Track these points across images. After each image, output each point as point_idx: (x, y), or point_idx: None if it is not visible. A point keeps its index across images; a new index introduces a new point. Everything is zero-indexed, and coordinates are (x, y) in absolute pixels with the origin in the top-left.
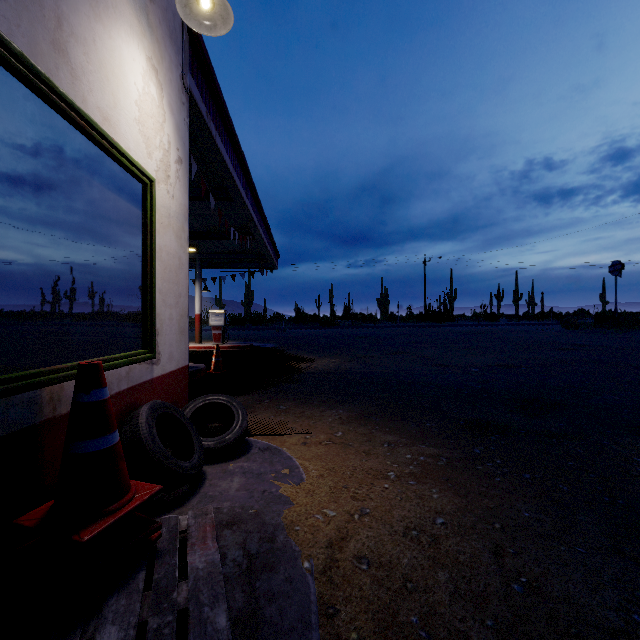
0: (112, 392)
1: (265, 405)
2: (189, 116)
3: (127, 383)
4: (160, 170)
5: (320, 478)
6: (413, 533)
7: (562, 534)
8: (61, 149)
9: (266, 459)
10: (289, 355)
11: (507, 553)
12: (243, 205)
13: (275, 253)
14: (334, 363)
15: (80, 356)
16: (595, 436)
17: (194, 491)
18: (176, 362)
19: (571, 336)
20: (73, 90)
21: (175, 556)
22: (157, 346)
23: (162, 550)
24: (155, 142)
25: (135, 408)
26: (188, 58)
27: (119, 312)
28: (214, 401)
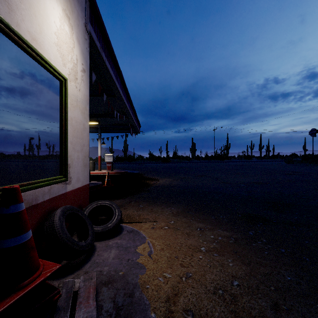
0: (38, 201)
1: (132, 205)
2: (90, 48)
3: (49, 196)
4: (71, 74)
5: (161, 251)
6: (220, 292)
7: (315, 294)
8: (2, 53)
9: (131, 238)
10: (145, 177)
11: (282, 309)
12: (121, 99)
13: (138, 125)
14: (168, 181)
15: (16, 181)
16: (317, 224)
17: (88, 259)
18: (81, 182)
19: (291, 167)
20: (9, 17)
21: (67, 312)
22: (69, 174)
23: (60, 307)
24: (68, 58)
25: (54, 210)
26: (89, 15)
27: (44, 154)
28: (102, 204)
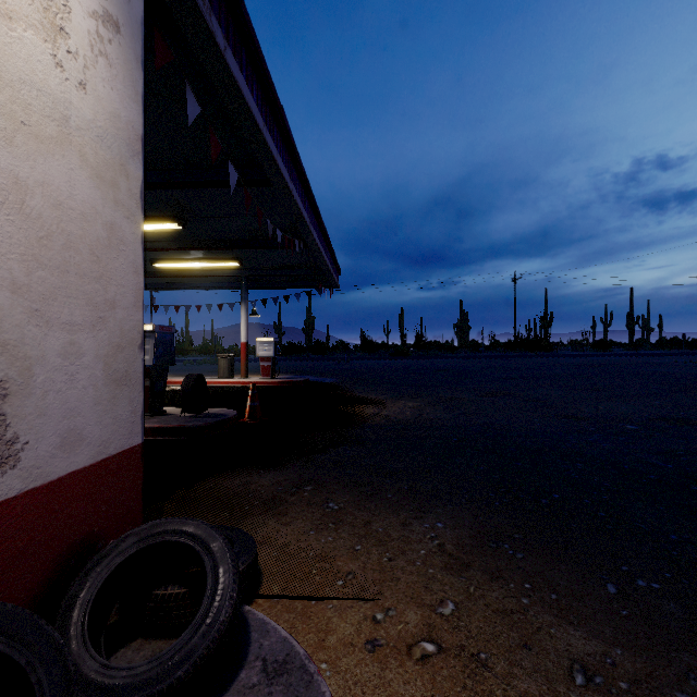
0: None
1: (304, 498)
2: None
3: None
4: None
5: None
6: None
7: None
8: None
9: None
10: (351, 395)
11: None
12: (286, 191)
13: (335, 268)
14: (412, 409)
15: None
16: None
17: None
18: (96, 446)
19: None
20: None
21: None
22: (1, 424)
23: None
24: None
25: None
26: None
27: None
28: (168, 539)
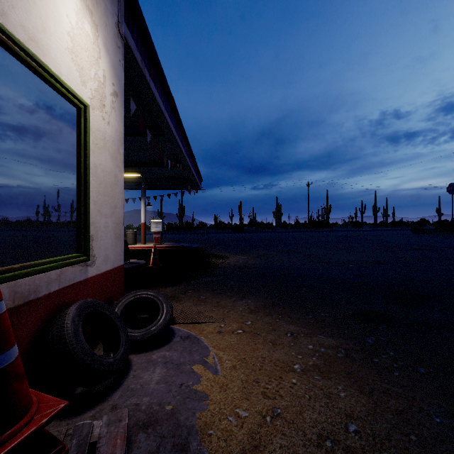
0: (40, 294)
1: (188, 295)
2: (127, 62)
3: (58, 285)
4: (95, 98)
5: (233, 370)
6: (327, 444)
7: None
8: None
9: (186, 348)
10: (209, 253)
11: None
12: (174, 139)
13: (199, 178)
14: (243, 259)
15: (2, 262)
16: None
17: (118, 383)
18: (112, 263)
19: (420, 239)
20: None
21: None
22: (92, 250)
23: None
24: (90, 73)
25: (67, 306)
26: (123, 11)
27: (51, 220)
28: (143, 296)
